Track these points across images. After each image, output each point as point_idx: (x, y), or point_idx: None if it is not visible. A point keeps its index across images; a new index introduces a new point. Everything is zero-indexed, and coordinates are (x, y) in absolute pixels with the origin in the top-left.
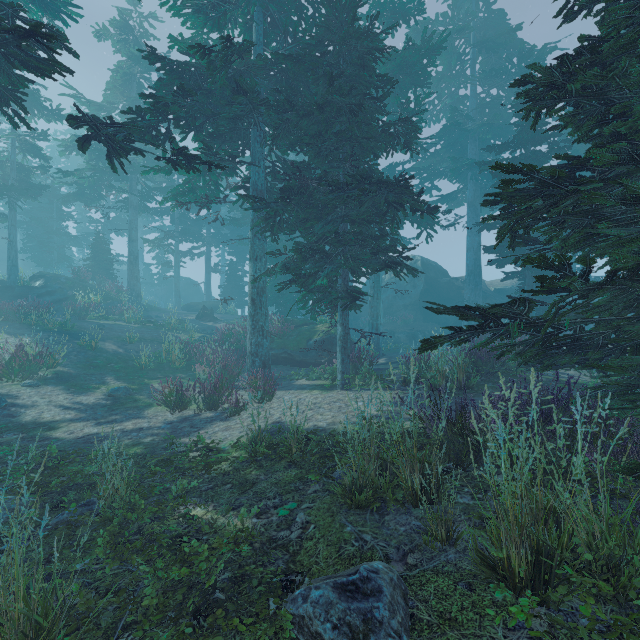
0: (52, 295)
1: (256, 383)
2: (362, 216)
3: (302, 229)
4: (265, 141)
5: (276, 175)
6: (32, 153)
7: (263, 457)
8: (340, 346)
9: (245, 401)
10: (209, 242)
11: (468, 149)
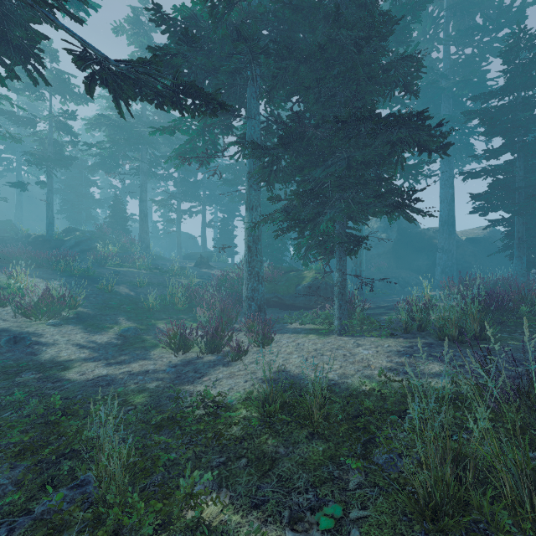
0: (79, 247)
1: (253, 327)
2: (369, 156)
3: (299, 176)
4: (260, 97)
5: (270, 130)
6: (65, 131)
7: (279, 422)
8: (337, 292)
9: (247, 347)
10: (204, 202)
11: (441, 107)
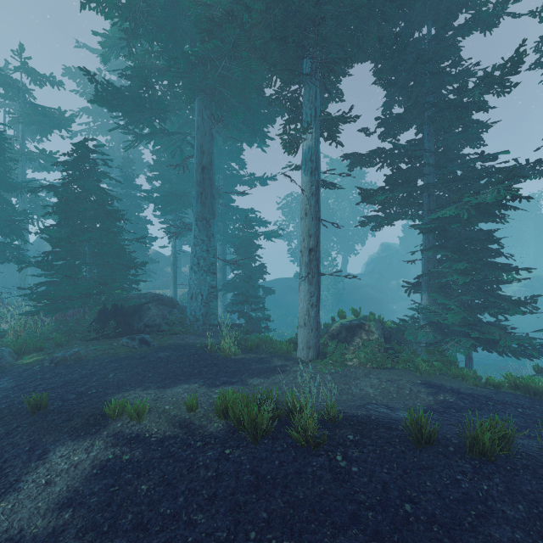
0: None
1: None
2: None
3: None
4: None
5: None
6: None
7: None
8: None
9: None
10: None
11: (114, 166)
